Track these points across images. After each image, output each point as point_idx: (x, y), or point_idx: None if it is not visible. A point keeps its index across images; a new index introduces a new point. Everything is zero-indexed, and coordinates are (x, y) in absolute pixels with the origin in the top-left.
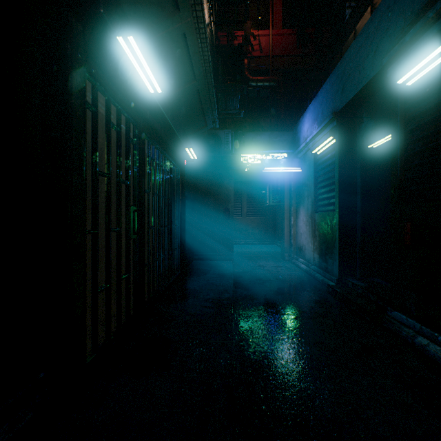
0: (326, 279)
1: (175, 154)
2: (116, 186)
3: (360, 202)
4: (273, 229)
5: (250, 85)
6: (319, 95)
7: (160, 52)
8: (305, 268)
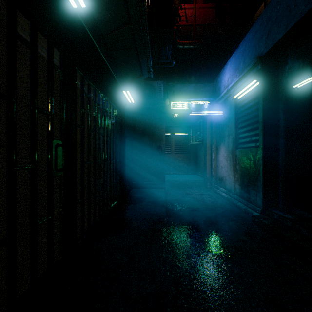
0: (249, 208)
1: (113, 96)
2: None
3: (283, 139)
4: (195, 163)
5: (178, 47)
6: (240, 46)
7: None
8: (226, 196)
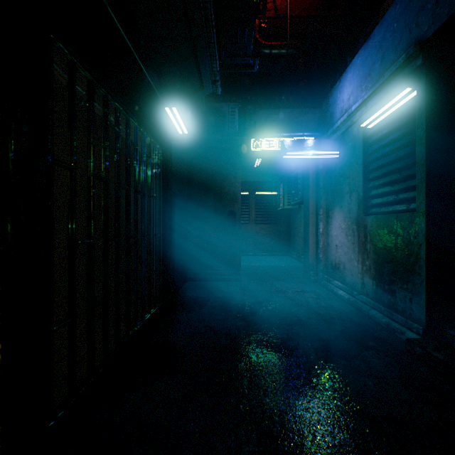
0: (396, 323)
1: (148, 118)
2: None
3: None
4: (287, 238)
5: (262, 52)
6: (375, 34)
7: None
8: (347, 297)
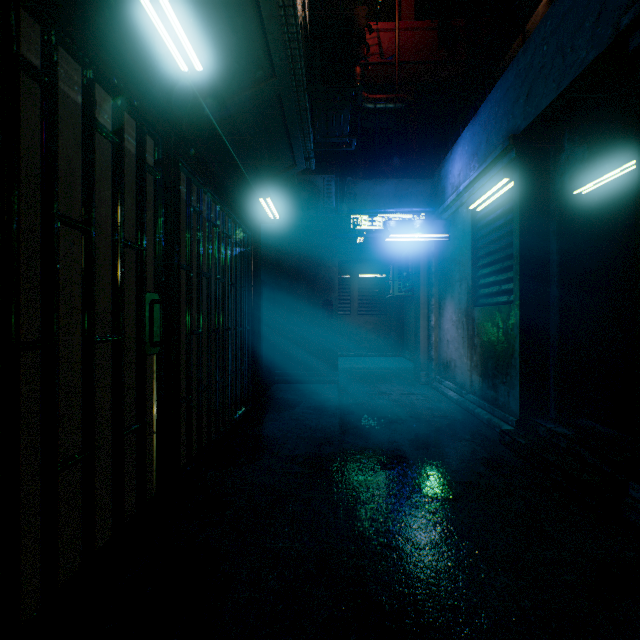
0: (497, 418)
1: (241, 207)
2: (131, 258)
3: (557, 289)
4: (399, 334)
5: (365, 107)
6: (481, 112)
7: (207, 9)
8: (456, 397)
